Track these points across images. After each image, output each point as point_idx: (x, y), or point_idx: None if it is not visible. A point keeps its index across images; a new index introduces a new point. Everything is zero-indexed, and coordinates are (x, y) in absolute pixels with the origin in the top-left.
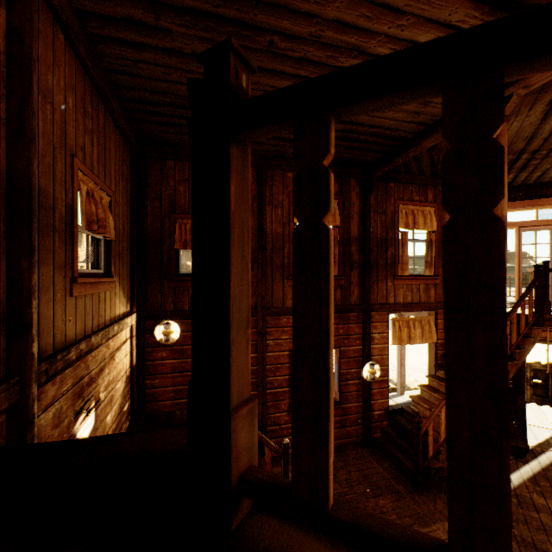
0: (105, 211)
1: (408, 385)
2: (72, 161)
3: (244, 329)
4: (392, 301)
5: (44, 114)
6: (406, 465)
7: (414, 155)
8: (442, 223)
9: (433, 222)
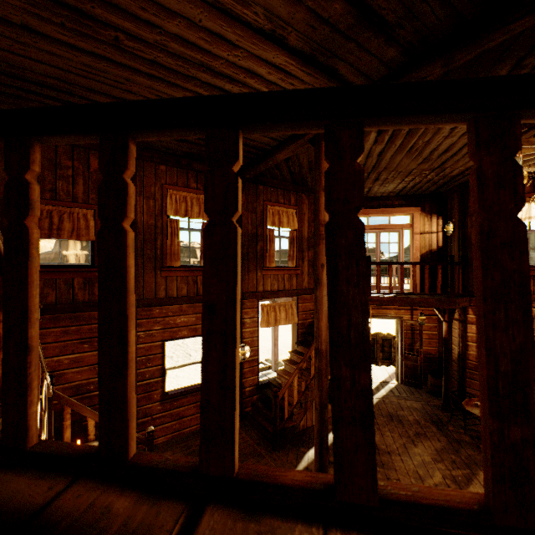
0: None
1: (282, 362)
2: None
3: None
4: (262, 289)
5: None
6: (268, 430)
7: (273, 164)
8: (302, 223)
9: (295, 222)
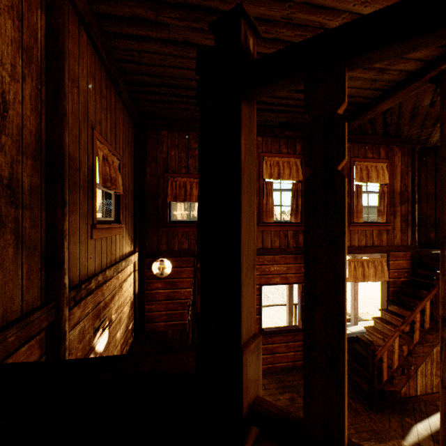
0: (116, 172)
1: (360, 316)
2: (92, 133)
3: (251, 270)
4: (348, 244)
5: (72, 96)
6: (362, 386)
7: (370, 118)
8: (394, 177)
9: (385, 176)
